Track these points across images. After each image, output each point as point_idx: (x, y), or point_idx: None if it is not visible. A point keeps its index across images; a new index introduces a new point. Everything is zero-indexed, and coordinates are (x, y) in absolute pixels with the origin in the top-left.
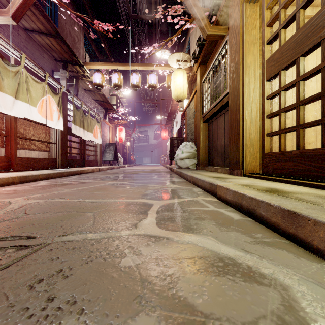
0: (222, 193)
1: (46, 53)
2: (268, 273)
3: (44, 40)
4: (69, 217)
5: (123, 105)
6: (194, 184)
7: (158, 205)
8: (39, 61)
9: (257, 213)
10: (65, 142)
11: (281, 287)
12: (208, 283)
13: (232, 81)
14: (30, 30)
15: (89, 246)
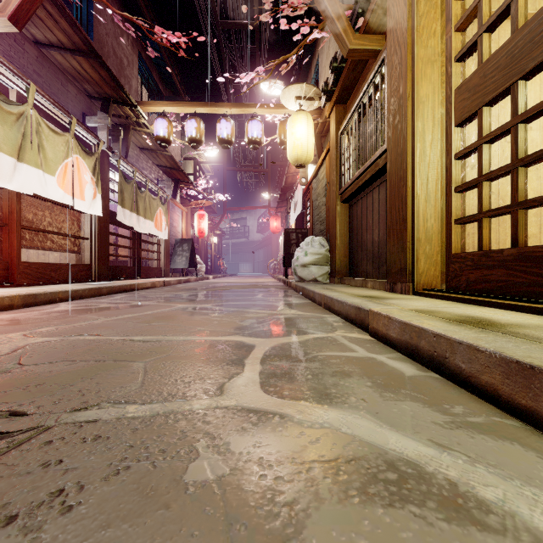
0: (380, 325)
1: (74, 84)
2: (494, 500)
3: (70, 61)
4: (98, 370)
5: (205, 175)
6: (327, 308)
7: (264, 347)
8: (61, 98)
9: (449, 364)
10: (106, 237)
11: (530, 536)
12: (370, 524)
13: (393, 129)
14: (44, 44)
15: (126, 432)
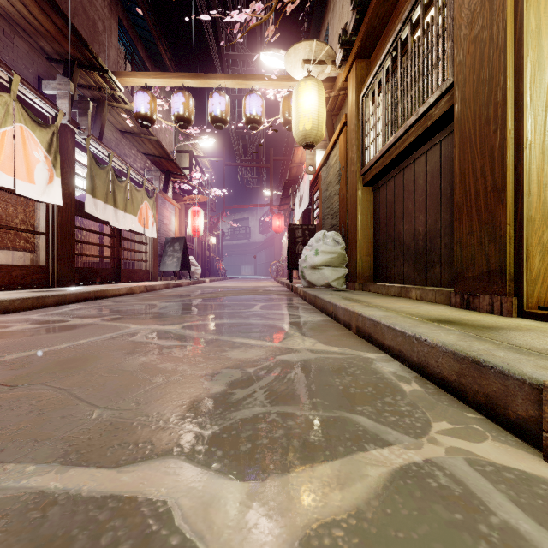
0: None
1: (23, 38)
2: None
3: (13, 3)
4: None
5: (202, 170)
6: (365, 336)
7: None
8: (3, 52)
9: None
10: (70, 233)
11: None
12: None
13: (468, 46)
14: None
15: None
